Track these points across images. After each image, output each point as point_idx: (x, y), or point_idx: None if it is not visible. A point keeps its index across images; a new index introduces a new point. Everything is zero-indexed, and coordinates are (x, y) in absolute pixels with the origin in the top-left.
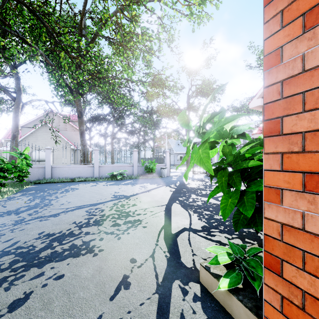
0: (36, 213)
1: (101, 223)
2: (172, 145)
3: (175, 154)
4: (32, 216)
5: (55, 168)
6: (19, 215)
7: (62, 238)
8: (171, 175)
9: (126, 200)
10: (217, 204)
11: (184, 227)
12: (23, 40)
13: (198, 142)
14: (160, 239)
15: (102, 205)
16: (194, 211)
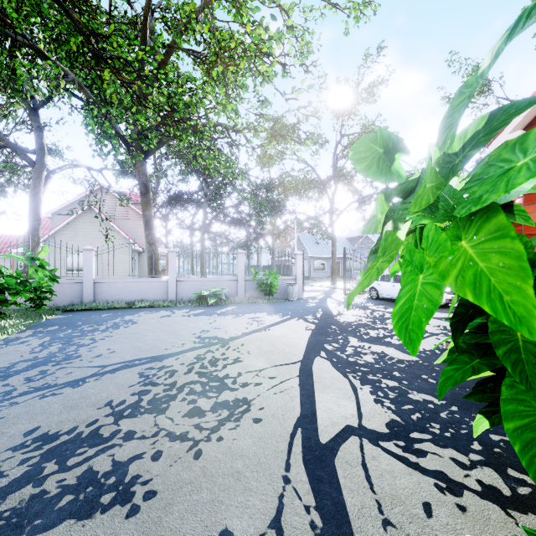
0: (42, 377)
1: (165, 407)
2: (305, 243)
3: (311, 259)
4: (32, 383)
5: (100, 284)
6: (8, 380)
7: (71, 447)
8: (306, 297)
9: (221, 349)
10: (407, 362)
11: (346, 424)
12: (40, 55)
13: (350, 238)
14: (293, 461)
15: (174, 359)
16: (361, 378)
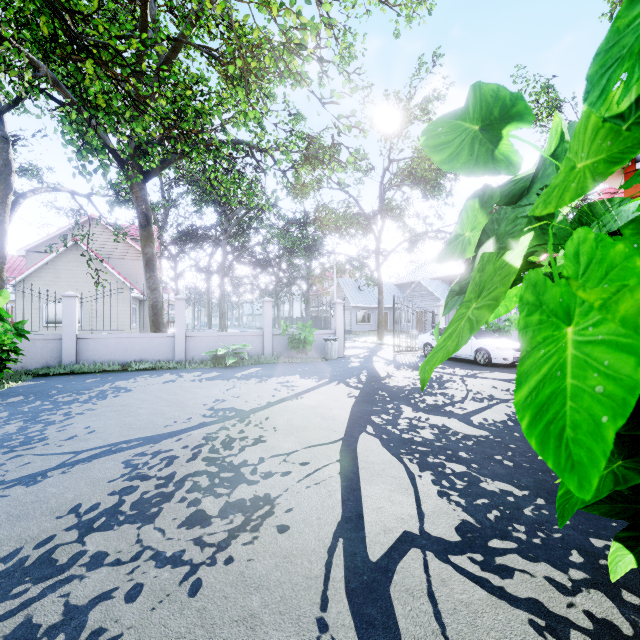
0: None
1: (155, 512)
2: (346, 290)
3: (353, 309)
4: None
5: (85, 341)
6: None
7: (5, 584)
8: (347, 355)
9: (239, 425)
10: (475, 438)
11: (403, 530)
12: (0, 38)
13: (400, 285)
14: (332, 593)
15: (175, 440)
16: (419, 461)
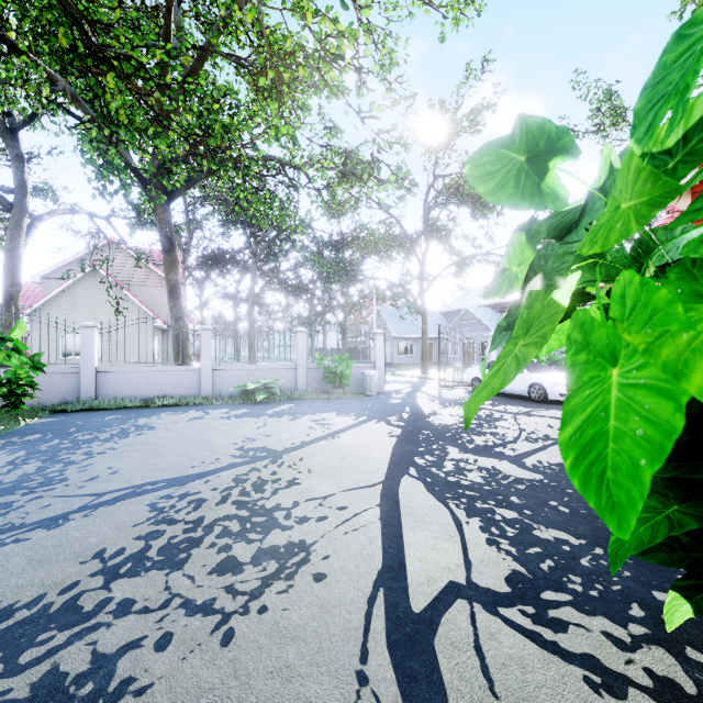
0: (3, 513)
1: (184, 558)
2: (387, 319)
3: (395, 339)
4: None
5: (104, 375)
6: None
7: (30, 631)
8: (388, 390)
9: (271, 466)
10: (528, 482)
11: (449, 580)
12: (16, 51)
13: (446, 313)
14: (373, 645)
15: (202, 482)
16: (466, 506)
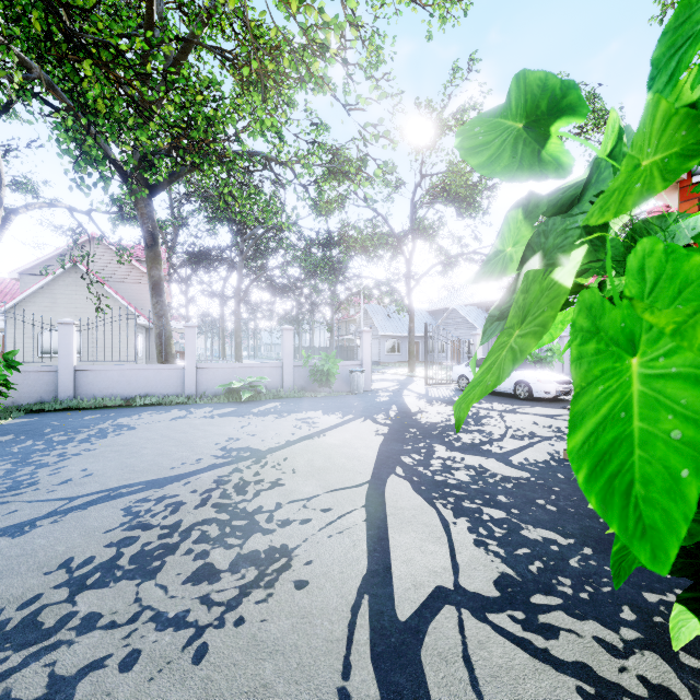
0: None
1: (157, 566)
2: (374, 317)
3: (382, 338)
4: None
5: (83, 373)
6: None
7: None
8: (375, 389)
9: (254, 466)
10: (515, 480)
11: (436, 585)
12: None
13: (433, 312)
14: (356, 658)
15: (182, 484)
16: (453, 506)
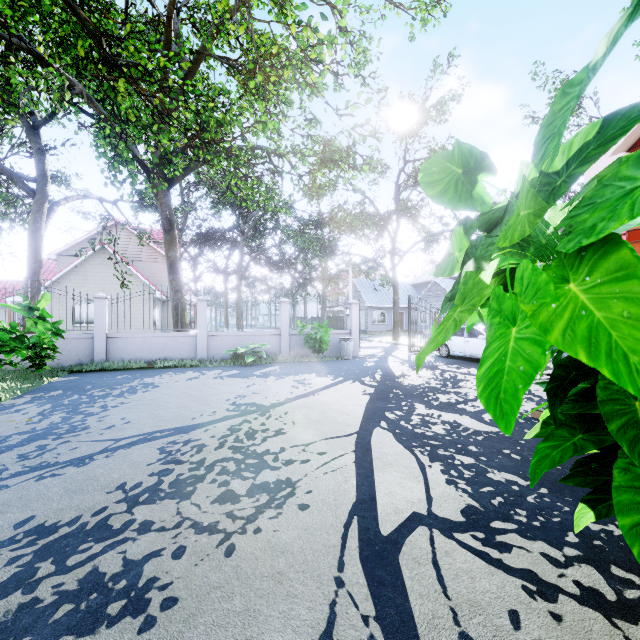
0: (39, 453)
1: (190, 490)
2: (361, 290)
3: (369, 309)
4: (27, 461)
5: (114, 340)
6: None
7: (72, 542)
8: (362, 355)
9: (260, 418)
10: (485, 434)
11: (412, 511)
12: (41, 61)
13: (416, 285)
14: (348, 558)
15: (202, 430)
16: (430, 453)
